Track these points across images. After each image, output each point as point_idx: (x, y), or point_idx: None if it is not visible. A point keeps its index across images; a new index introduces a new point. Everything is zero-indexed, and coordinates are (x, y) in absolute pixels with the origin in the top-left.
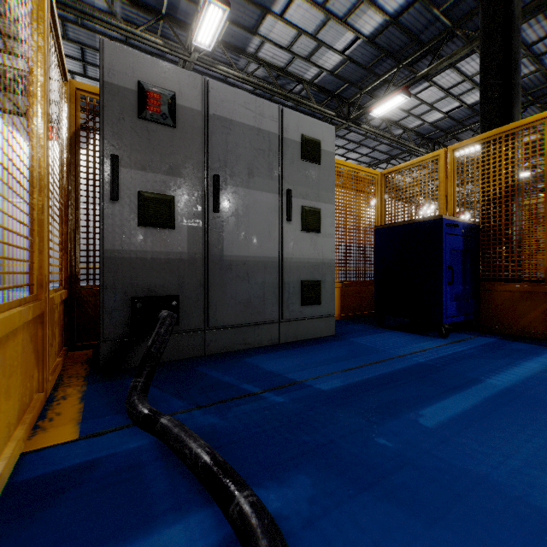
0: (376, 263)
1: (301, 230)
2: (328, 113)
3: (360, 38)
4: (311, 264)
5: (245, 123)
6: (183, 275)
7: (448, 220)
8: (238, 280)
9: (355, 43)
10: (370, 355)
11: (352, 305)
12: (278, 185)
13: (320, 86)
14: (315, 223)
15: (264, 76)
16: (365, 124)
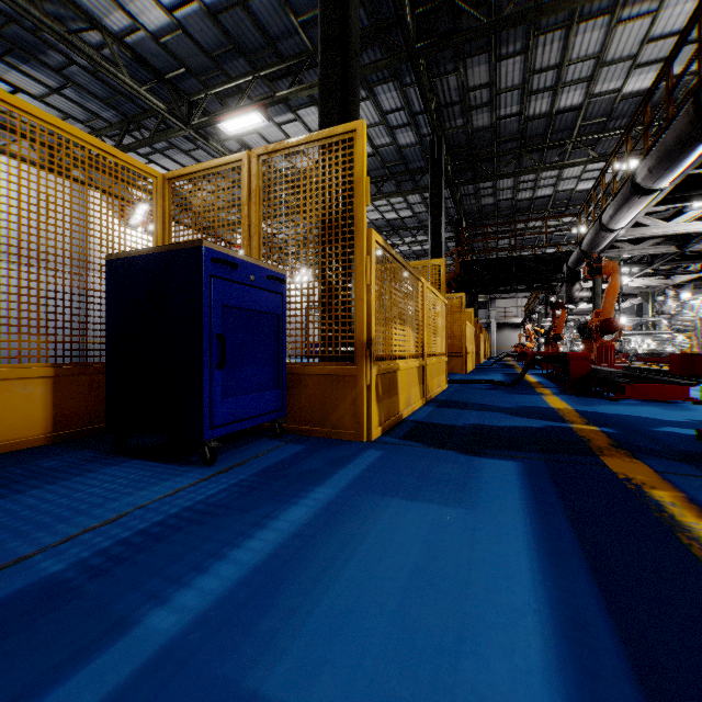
0: (108, 328)
1: None
2: (153, 101)
3: (195, 1)
4: None
5: None
6: None
7: (217, 252)
8: None
9: (188, 5)
10: None
11: (90, 410)
12: None
13: (137, 53)
14: None
15: None
16: (219, 143)
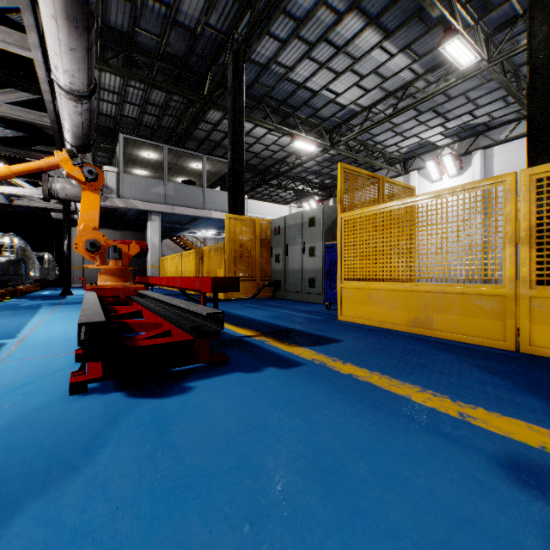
0: None
1: (308, 257)
2: None
3: None
4: (312, 270)
5: (293, 224)
6: (281, 275)
7: (328, 244)
8: (291, 277)
9: None
10: (291, 304)
11: None
12: (301, 241)
13: None
14: (312, 253)
15: None
16: None
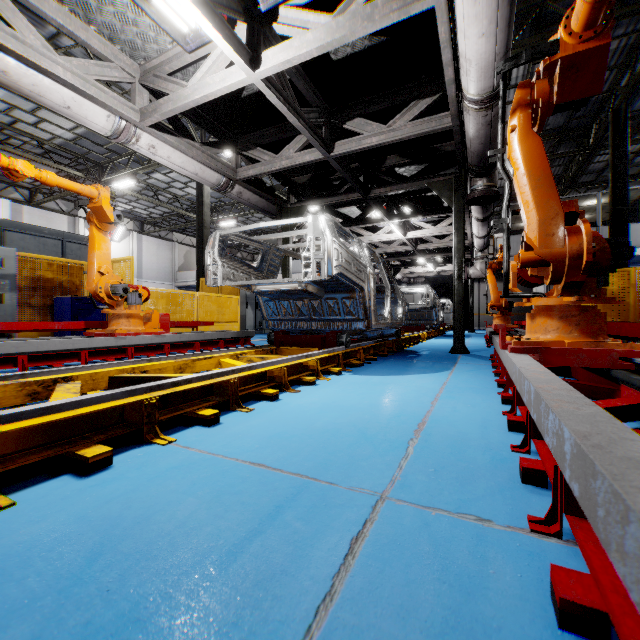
0: None
1: None
2: None
3: None
4: None
5: None
6: None
7: None
8: None
9: None
10: None
11: None
12: None
13: None
14: None
15: None
16: None
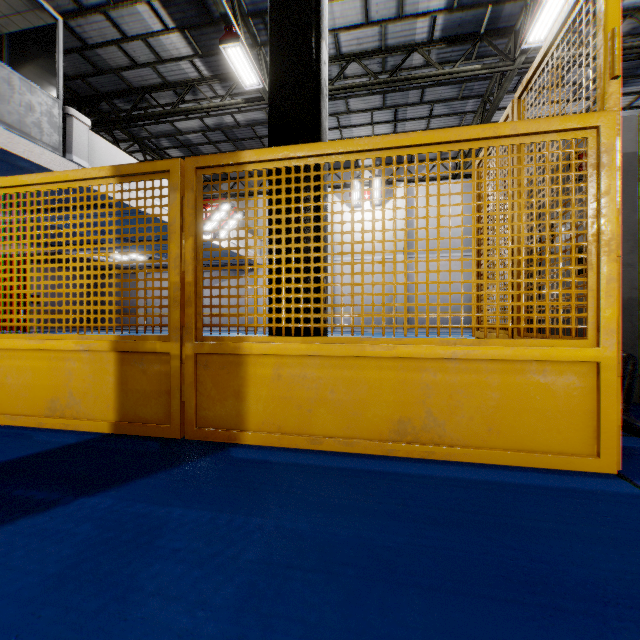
0: None
1: None
2: None
3: None
4: None
5: None
6: None
7: None
8: None
9: None
10: None
11: None
12: None
13: None
14: None
15: (628, 30)
16: None
